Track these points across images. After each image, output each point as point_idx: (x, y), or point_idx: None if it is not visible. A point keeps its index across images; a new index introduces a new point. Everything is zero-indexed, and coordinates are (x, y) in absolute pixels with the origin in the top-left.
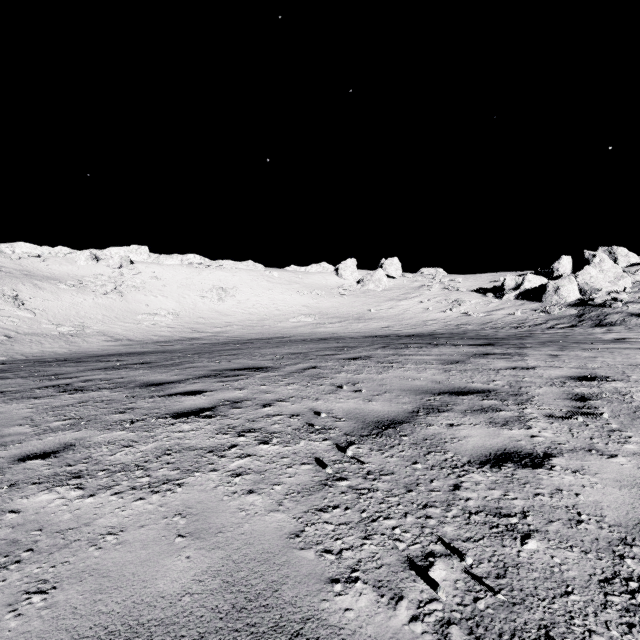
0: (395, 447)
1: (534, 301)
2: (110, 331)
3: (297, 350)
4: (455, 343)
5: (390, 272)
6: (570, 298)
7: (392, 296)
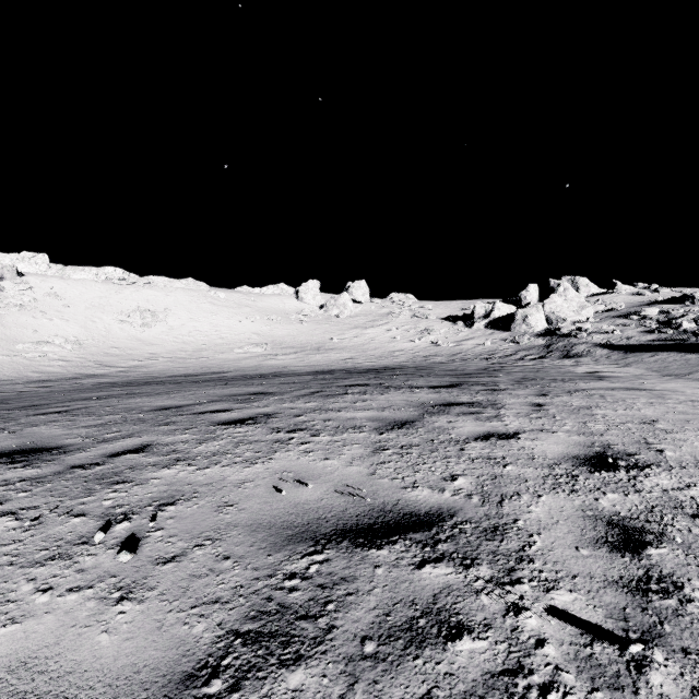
0: None
1: (503, 330)
2: None
3: (180, 400)
4: (413, 384)
5: (357, 296)
6: (538, 327)
7: (358, 323)
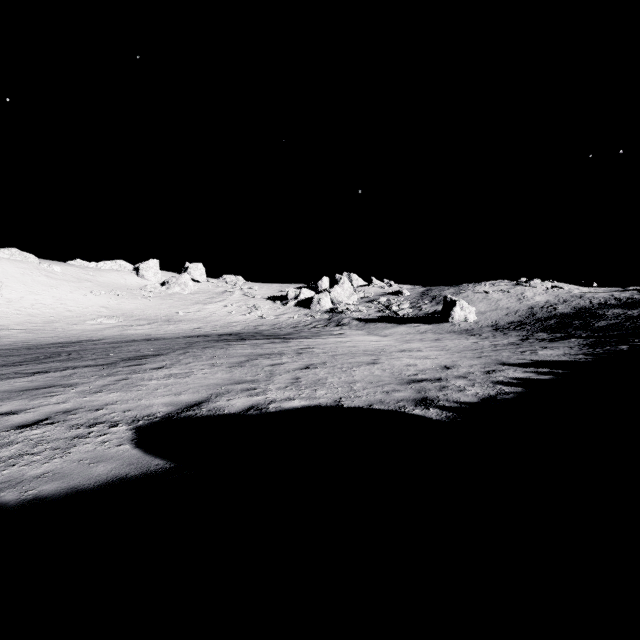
0: (245, 366)
1: (306, 308)
2: None
3: (156, 346)
4: (257, 338)
5: (195, 276)
6: (326, 307)
7: (199, 300)
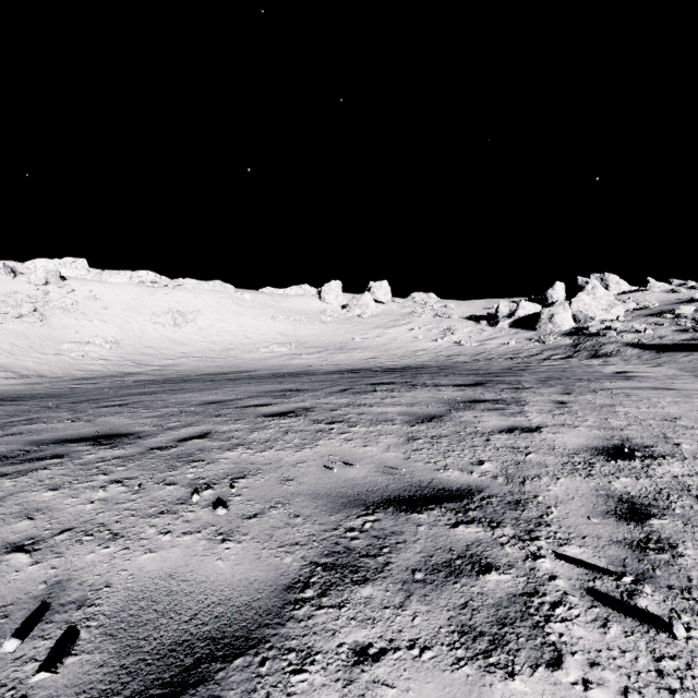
0: None
1: (528, 330)
2: (16, 365)
3: (223, 396)
4: (438, 382)
5: (379, 296)
6: (564, 327)
7: (380, 323)
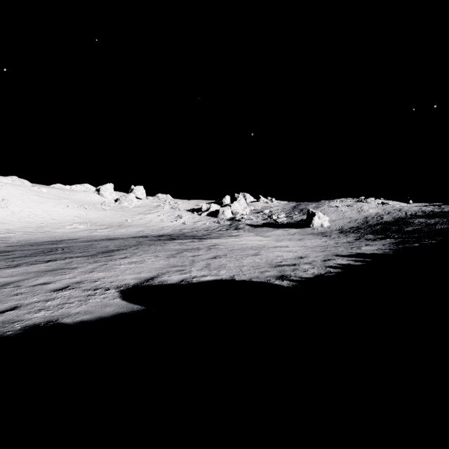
0: (177, 257)
1: (214, 217)
2: None
3: (118, 244)
4: (182, 238)
5: (138, 195)
6: (228, 216)
7: (141, 211)
